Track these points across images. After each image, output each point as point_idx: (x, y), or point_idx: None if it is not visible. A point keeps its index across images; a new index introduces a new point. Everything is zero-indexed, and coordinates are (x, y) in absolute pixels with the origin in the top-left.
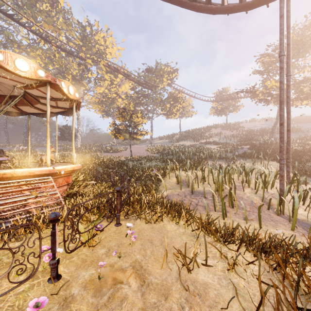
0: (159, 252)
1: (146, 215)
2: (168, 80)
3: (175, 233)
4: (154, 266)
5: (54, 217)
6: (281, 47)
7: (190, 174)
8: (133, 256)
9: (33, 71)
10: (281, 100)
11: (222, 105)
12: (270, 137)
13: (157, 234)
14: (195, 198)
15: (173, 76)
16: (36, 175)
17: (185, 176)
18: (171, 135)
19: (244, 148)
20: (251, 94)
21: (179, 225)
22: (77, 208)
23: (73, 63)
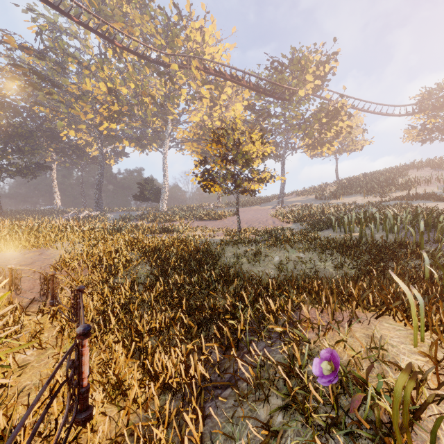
0: None
1: None
2: (315, 80)
3: None
4: None
5: None
6: None
7: None
8: None
9: None
10: None
11: (439, 117)
12: None
13: None
14: None
15: (326, 69)
16: None
17: None
18: (319, 187)
19: None
20: None
21: None
22: None
23: (155, 80)
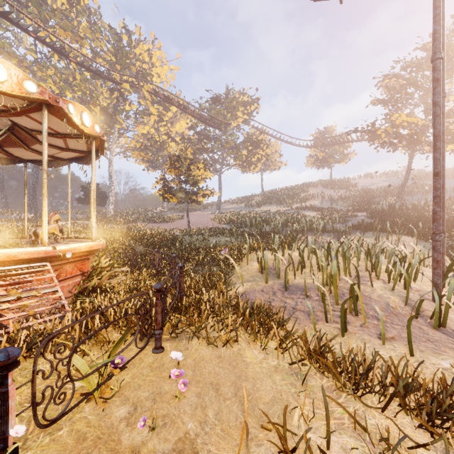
0: (232, 414)
1: (209, 331)
2: (244, 115)
3: (261, 369)
4: (221, 449)
5: (3, 361)
6: (435, 46)
7: (281, 257)
8: (181, 425)
9: (15, 82)
10: (435, 134)
11: (325, 152)
12: (398, 200)
13: (228, 370)
14: (290, 297)
15: (252, 108)
16: (22, 260)
17: (273, 260)
18: (249, 197)
19: (359, 217)
20: (369, 135)
21: (267, 350)
22: (89, 319)
23: (102, 90)
